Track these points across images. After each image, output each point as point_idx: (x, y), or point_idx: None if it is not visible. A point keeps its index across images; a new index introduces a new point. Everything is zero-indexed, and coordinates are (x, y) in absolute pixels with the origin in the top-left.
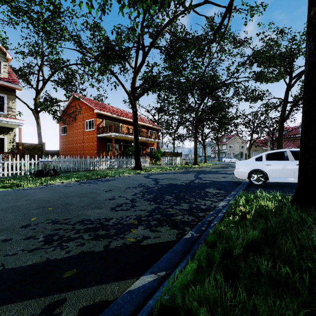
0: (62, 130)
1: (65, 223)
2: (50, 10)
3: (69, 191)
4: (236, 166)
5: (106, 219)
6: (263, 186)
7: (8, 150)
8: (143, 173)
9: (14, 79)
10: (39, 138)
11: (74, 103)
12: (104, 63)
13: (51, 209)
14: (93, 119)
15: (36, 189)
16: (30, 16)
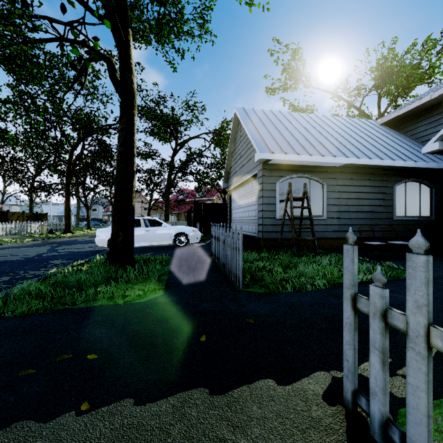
0: None
1: None
2: None
3: None
4: (97, 233)
5: None
6: None
7: None
8: None
9: None
10: None
11: None
12: None
13: None
14: None
15: None
16: None
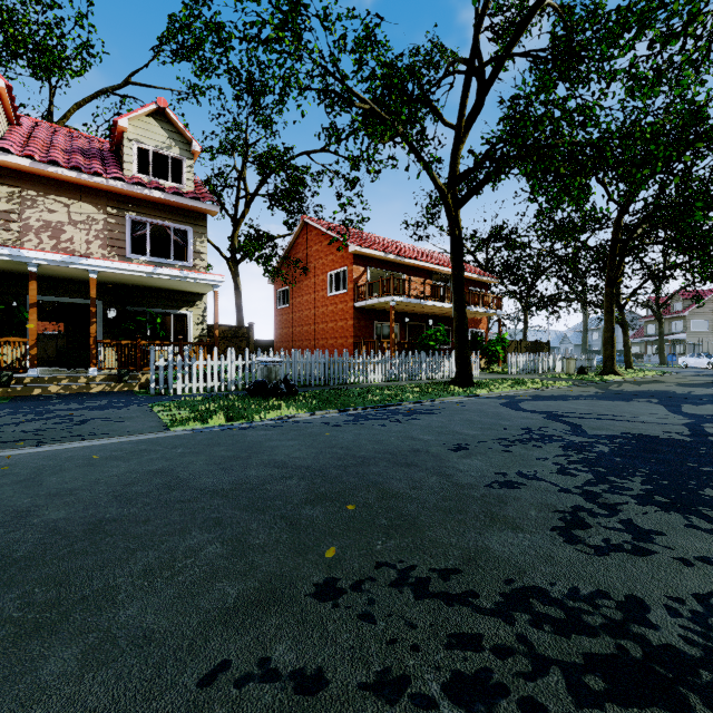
0: (279, 298)
1: (463, 603)
2: (280, 9)
3: (351, 443)
4: None
5: (616, 603)
6: None
7: (195, 339)
8: (487, 394)
9: (203, 193)
10: (238, 315)
11: (303, 237)
12: (391, 120)
13: (353, 510)
14: (345, 269)
15: (267, 430)
16: (228, 63)
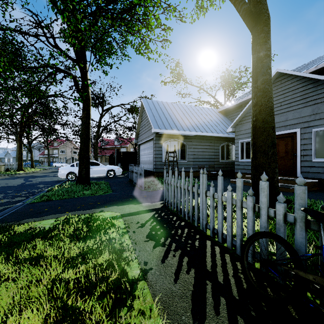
0: None
1: None
2: None
3: None
4: (59, 170)
5: None
6: (74, 181)
7: None
8: None
9: None
10: None
11: None
12: None
13: None
14: None
15: None
16: None
